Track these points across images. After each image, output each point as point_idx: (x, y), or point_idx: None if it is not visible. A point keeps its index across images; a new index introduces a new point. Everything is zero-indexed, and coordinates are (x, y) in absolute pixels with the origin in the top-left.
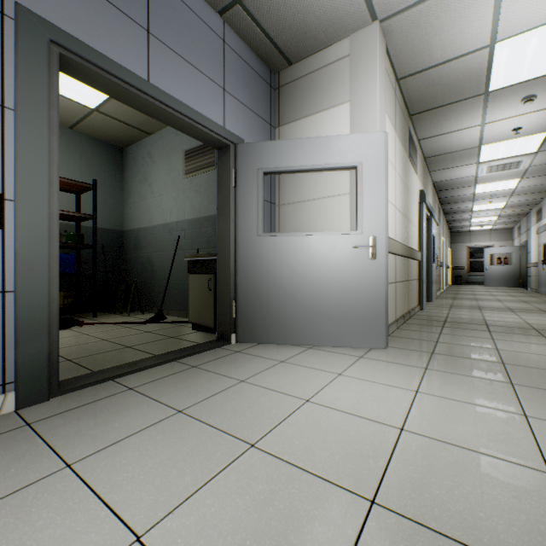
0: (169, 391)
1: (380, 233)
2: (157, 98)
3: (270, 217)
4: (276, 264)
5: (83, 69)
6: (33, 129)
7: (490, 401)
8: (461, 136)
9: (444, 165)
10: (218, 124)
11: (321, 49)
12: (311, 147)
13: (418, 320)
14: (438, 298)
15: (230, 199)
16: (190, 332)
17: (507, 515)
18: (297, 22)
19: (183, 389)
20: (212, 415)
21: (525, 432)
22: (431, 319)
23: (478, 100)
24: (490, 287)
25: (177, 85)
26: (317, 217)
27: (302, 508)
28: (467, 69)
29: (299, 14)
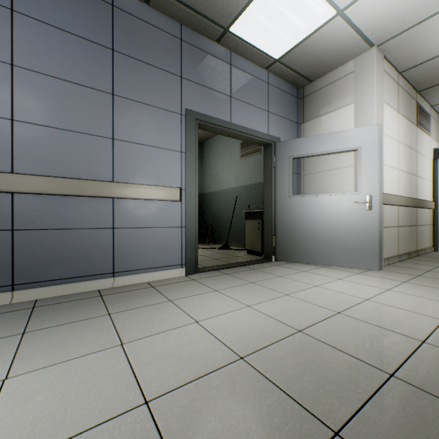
0: (244, 276)
1: (374, 192)
2: (235, 129)
3: (297, 183)
4: (301, 214)
5: (205, 126)
6: (190, 159)
7: (438, 298)
8: None
9: None
10: (265, 133)
11: (333, 70)
12: (324, 140)
13: (425, 257)
14: None
15: (272, 175)
16: (246, 255)
17: (402, 323)
18: (314, 61)
19: (251, 276)
20: (267, 285)
21: None
22: (438, 257)
23: None
24: None
25: (243, 119)
26: (330, 182)
27: (307, 309)
28: None
29: (316, 57)
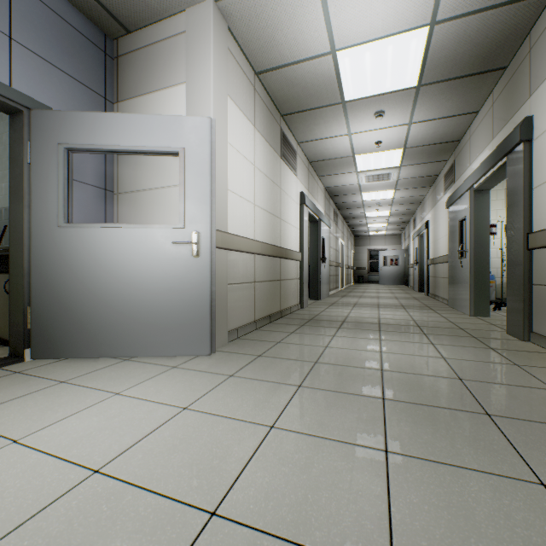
0: None
1: (204, 228)
2: None
3: (105, 207)
4: (83, 262)
5: None
6: None
7: (254, 412)
8: (335, 144)
9: (329, 171)
10: None
11: (159, 20)
12: (127, 124)
13: (287, 319)
14: (330, 296)
15: (24, 178)
16: None
17: None
18: None
19: None
20: None
21: (248, 452)
22: (300, 318)
23: (338, 108)
24: (383, 285)
25: None
26: (156, 209)
27: None
28: (319, 74)
29: None
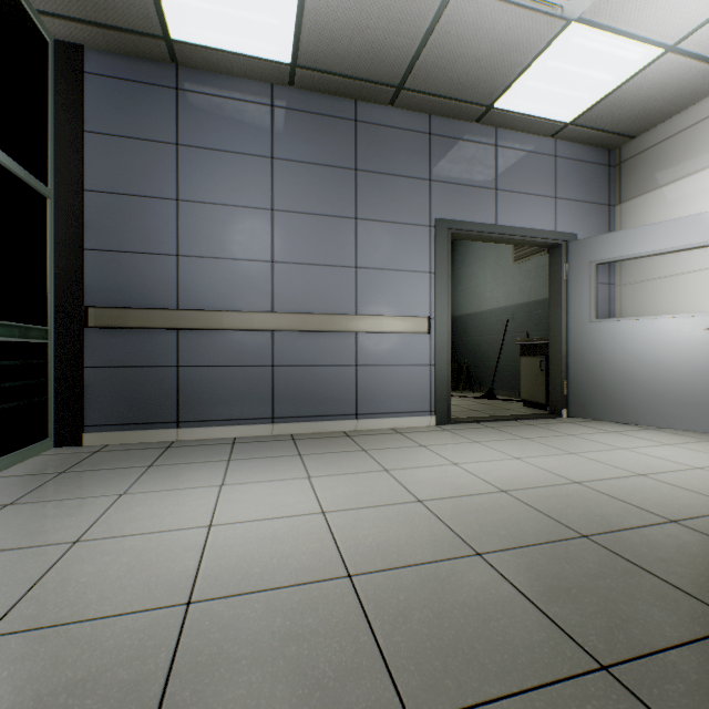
0: (515, 431)
1: None
2: (502, 233)
3: (608, 299)
4: (610, 348)
5: (460, 235)
6: (441, 280)
7: None
8: None
9: None
10: (549, 229)
11: (672, 116)
12: (651, 233)
13: None
14: None
15: (561, 290)
16: (521, 407)
17: None
18: (635, 112)
19: (524, 432)
20: (546, 442)
21: None
22: None
23: None
24: None
25: (515, 216)
26: (668, 296)
27: (596, 468)
28: None
29: (637, 107)
